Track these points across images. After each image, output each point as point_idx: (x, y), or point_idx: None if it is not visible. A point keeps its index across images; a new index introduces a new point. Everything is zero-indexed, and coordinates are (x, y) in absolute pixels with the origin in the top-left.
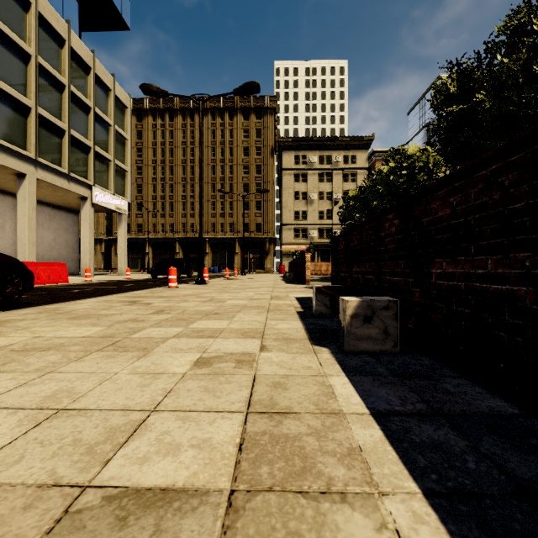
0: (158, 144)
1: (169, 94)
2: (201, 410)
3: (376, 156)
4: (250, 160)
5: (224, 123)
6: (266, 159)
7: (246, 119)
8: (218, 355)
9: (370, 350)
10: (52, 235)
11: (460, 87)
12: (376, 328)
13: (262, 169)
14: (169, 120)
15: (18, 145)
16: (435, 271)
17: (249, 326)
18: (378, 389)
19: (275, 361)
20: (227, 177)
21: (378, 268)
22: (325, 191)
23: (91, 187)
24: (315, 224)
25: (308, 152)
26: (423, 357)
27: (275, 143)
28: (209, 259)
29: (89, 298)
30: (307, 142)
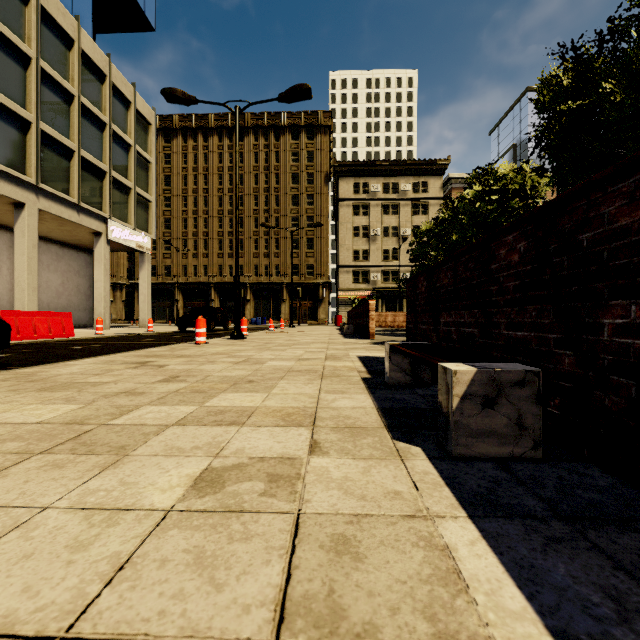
0: (190, 170)
1: (198, 101)
2: (170, 639)
3: (452, 184)
4: (300, 189)
5: (268, 144)
6: (320, 187)
7: (295, 140)
8: (239, 462)
9: (493, 453)
10: (60, 279)
11: (576, 79)
12: (503, 417)
13: (315, 199)
14: (203, 141)
15: (15, 168)
16: (609, 321)
17: (294, 403)
18: (547, 561)
19: (335, 479)
20: (272, 210)
21: (486, 318)
22: (391, 226)
23: (106, 220)
24: (379, 265)
25: (370, 179)
26: (588, 469)
27: (330, 168)
28: (251, 308)
29: (89, 357)
30: (368, 167)
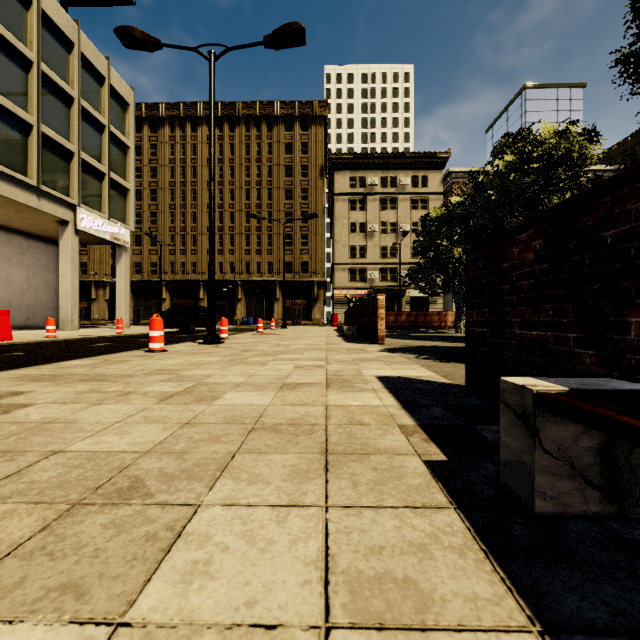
0: (177, 161)
1: (162, 44)
2: None
3: (452, 178)
4: (293, 183)
5: (260, 135)
6: (315, 181)
7: (289, 131)
8: None
9: None
10: (24, 274)
11: None
12: None
13: (309, 193)
14: (191, 131)
15: None
16: None
17: None
18: None
19: None
20: (265, 204)
21: None
22: (389, 221)
23: (74, 207)
24: (376, 263)
25: (368, 172)
26: None
27: (325, 163)
28: (242, 307)
29: None
30: (366, 159)
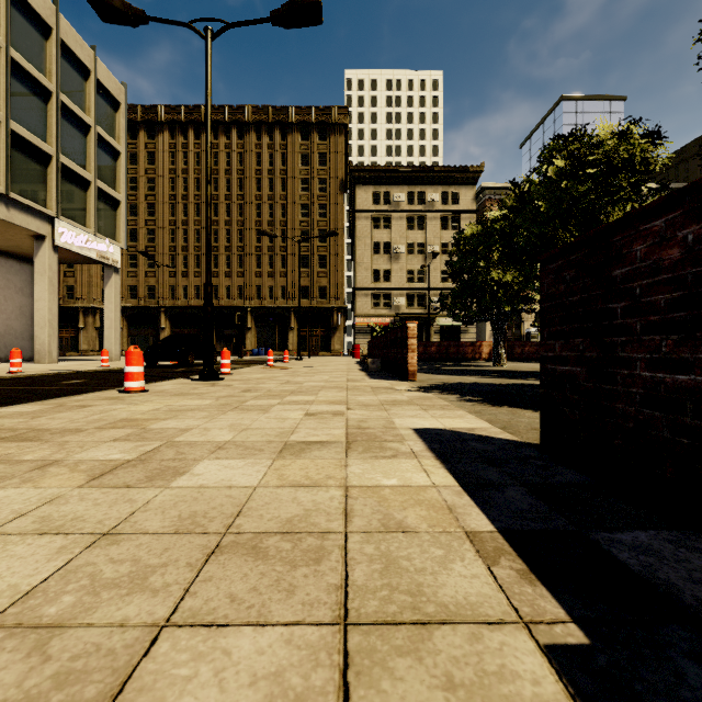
0: (178, 172)
1: (148, 18)
2: None
3: (486, 195)
4: (310, 198)
5: (273, 144)
6: (334, 196)
7: (305, 140)
8: None
9: None
10: None
11: None
12: None
13: (328, 210)
14: (194, 138)
15: None
16: None
17: None
18: None
19: None
20: (278, 221)
21: None
22: (416, 242)
23: (52, 219)
24: (402, 287)
25: (393, 187)
26: None
27: (346, 177)
28: (252, 337)
29: None
30: (391, 173)
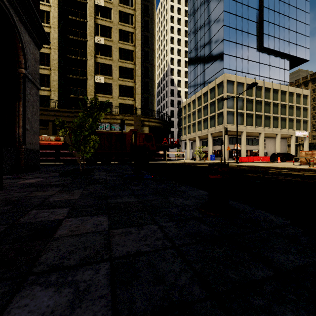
0: None
1: None
2: None
3: None
4: None
5: None
6: None
7: None
8: None
9: None
10: None
11: None
12: None
13: None
14: None
15: (276, 127)
16: None
17: None
18: None
19: None
20: None
21: None
22: None
23: (294, 131)
24: None
25: None
26: None
27: None
28: None
29: None
30: None
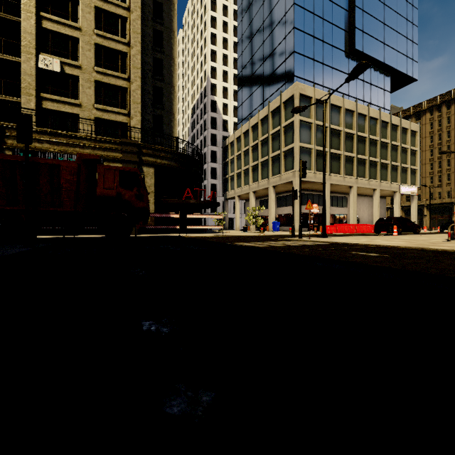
0: (435, 132)
1: None
2: None
3: None
4: None
5: None
6: None
7: None
8: None
9: None
10: None
11: None
12: None
13: None
14: (445, 110)
15: (374, 178)
16: None
17: None
18: None
19: None
20: None
21: None
22: None
23: (398, 185)
24: None
25: None
26: None
27: None
28: None
29: None
30: None
